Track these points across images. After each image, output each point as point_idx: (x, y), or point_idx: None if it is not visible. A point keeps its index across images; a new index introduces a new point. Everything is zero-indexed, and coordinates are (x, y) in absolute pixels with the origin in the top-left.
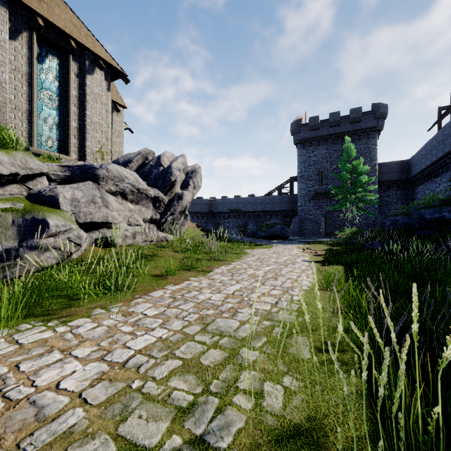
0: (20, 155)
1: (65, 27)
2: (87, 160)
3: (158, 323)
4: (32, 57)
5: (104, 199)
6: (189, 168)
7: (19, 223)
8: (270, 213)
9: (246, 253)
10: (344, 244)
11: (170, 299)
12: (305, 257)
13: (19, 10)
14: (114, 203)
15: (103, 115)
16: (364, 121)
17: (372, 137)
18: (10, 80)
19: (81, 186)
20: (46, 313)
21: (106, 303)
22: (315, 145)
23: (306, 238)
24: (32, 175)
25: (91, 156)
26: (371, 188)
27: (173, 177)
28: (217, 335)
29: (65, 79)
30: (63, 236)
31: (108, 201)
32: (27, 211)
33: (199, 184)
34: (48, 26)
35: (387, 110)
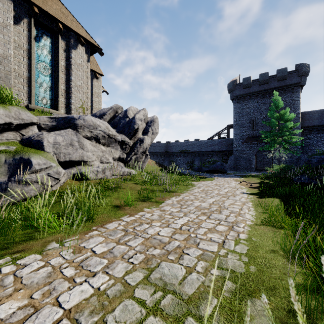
0: (15, 109)
1: (55, 14)
2: (72, 114)
3: (102, 266)
4: (31, 37)
5: (80, 143)
6: (149, 118)
7: (10, 162)
8: (211, 152)
9: (193, 185)
10: (273, 177)
11: (122, 232)
12: (243, 189)
13: (21, 3)
14: (89, 145)
15: (84, 80)
16: (289, 79)
17: (296, 91)
18: (15, 55)
19: (62, 132)
20: (4, 247)
21: (63, 235)
22: (247, 100)
23: (241, 172)
24: (24, 124)
25: (75, 110)
26: (296, 132)
27: (136, 125)
28: (160, 289)
29: (56, 54)
30: (44, 172)
31: (83, 144)
32: (17, 152)
33: (157, 131)
34: (42, 14)
35: (309, 68)
